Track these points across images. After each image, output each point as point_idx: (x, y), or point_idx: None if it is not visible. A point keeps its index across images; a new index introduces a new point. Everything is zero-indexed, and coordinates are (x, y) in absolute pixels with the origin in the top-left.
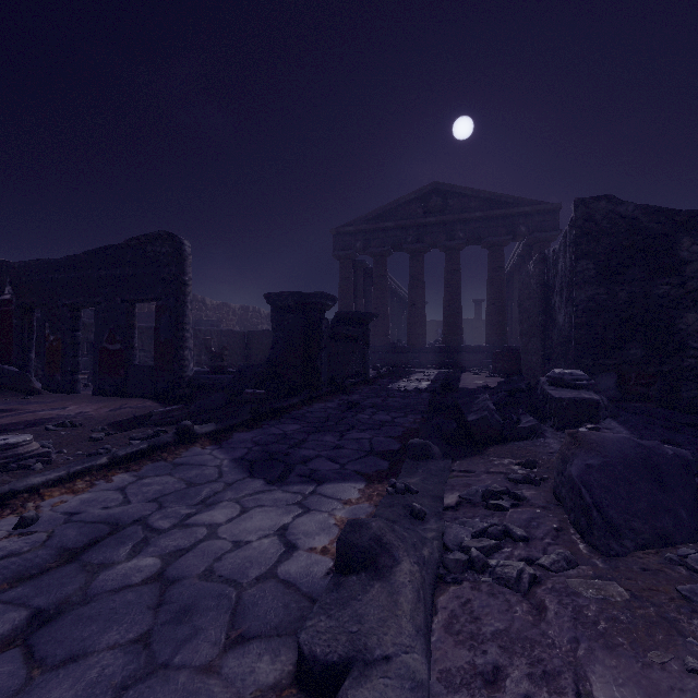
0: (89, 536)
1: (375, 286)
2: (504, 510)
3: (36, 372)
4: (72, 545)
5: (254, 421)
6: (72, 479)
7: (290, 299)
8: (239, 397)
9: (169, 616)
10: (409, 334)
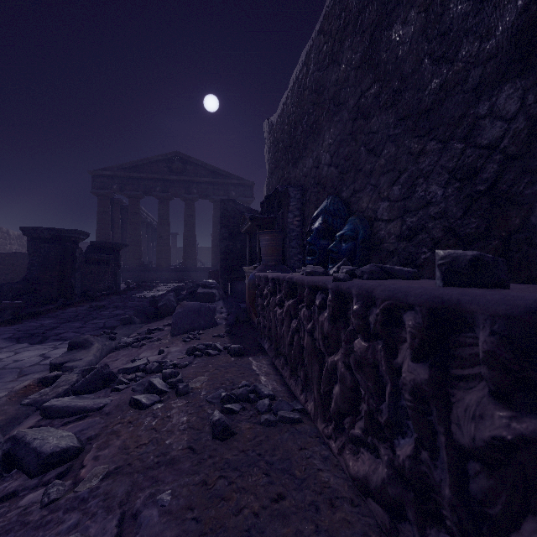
0: None
1: (130, 220)
2: (152, 334)
3: None
4: None
5: (15, 320)
6: None
7: (46, 233)
8: None
9: None
10: (158, 258)
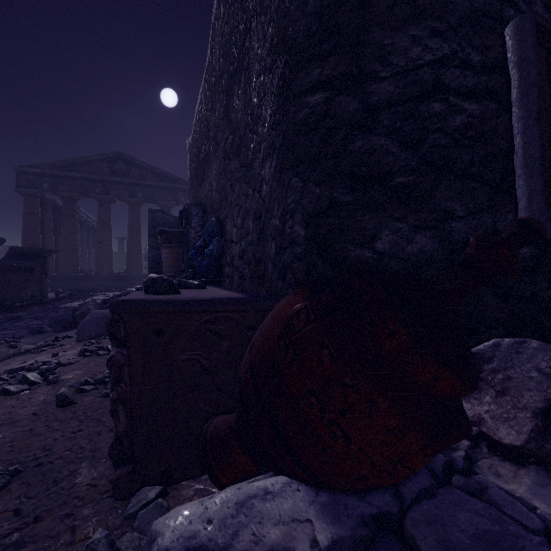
0: None
1: (64, 223)
2: (59, 341)
3: None
4: None
5: None
6: None
7: None
8: None
9: None
10: (97, 265)
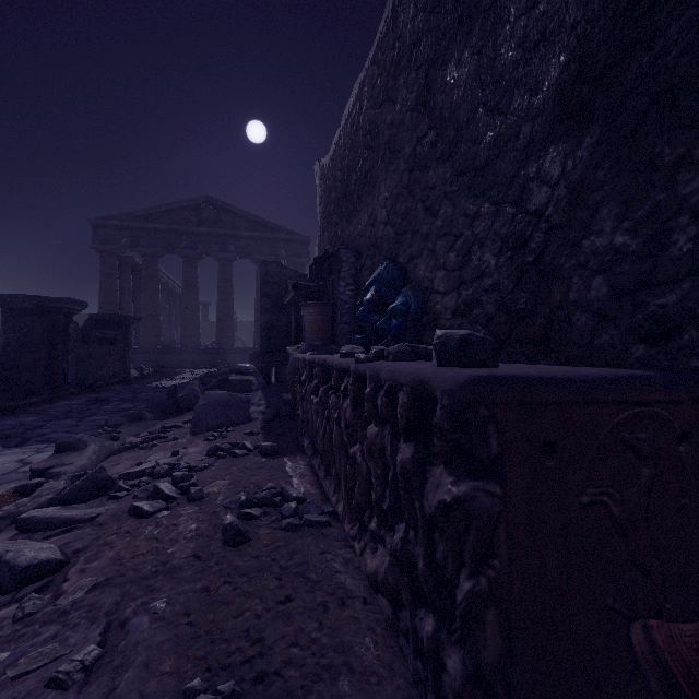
0: None
1: (145, 286)
2: (167, 432)
3: None
4: None
5: None
6: None
7: (28, 302)
8: None
9: None
10: (183, 336)
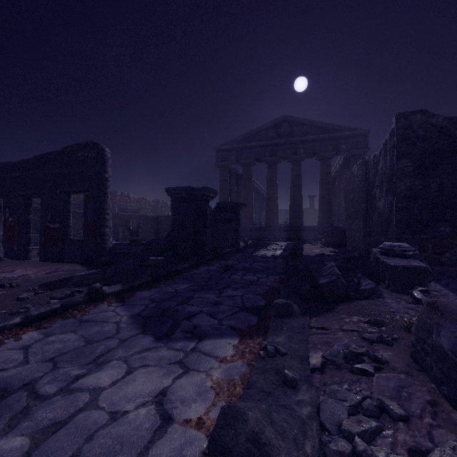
0: None
1: (244, 185)
2: (369, 376)
3: None
4: None
5: (154, 281)
6: None
7: (184, 192)
8: (145, 262)
9: None
10: (267, 218)
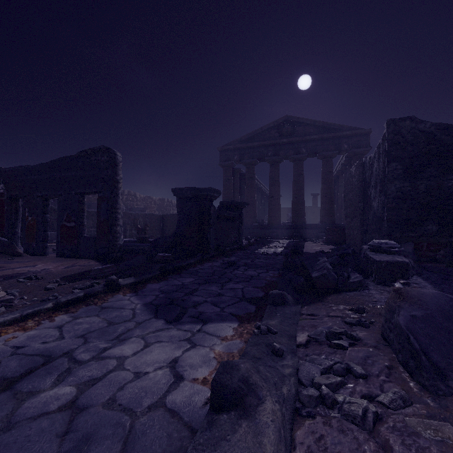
0: (26, 366)
1: (247, 184)
2: (344, 349)
3: (22, 241)
4: (11, 375)
5: (162, 275)
6: (24, 319)
7: (189, 192)
8: (153, 258)
9: (72, 445)
10: (269, 216)
